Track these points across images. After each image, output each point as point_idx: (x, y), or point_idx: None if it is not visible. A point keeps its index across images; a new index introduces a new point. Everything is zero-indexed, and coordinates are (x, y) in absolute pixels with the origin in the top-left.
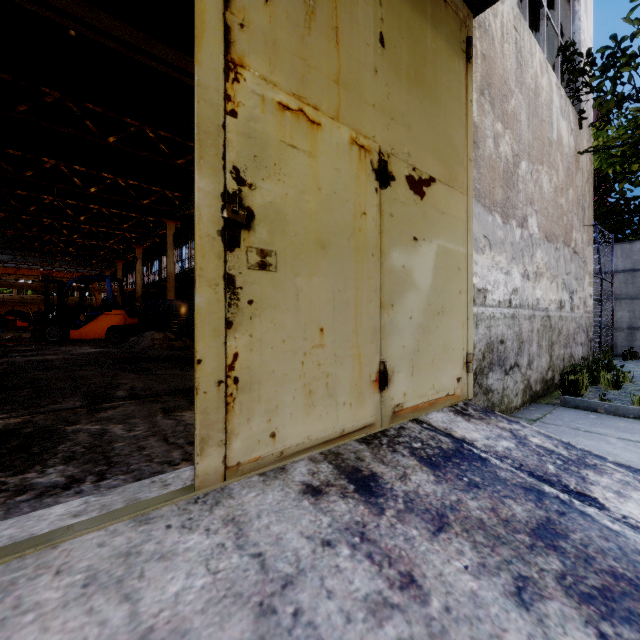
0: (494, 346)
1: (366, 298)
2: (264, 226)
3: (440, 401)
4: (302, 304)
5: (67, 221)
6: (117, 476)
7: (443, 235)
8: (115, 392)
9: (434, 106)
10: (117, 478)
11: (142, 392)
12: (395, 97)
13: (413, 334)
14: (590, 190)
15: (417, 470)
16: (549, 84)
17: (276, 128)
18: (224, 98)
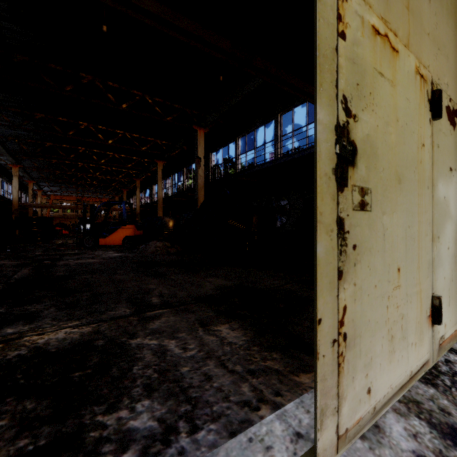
0: None
1: (424, 232)
2: (363, 161)
3: None
4: (387, 244)
5: (93, 164)
6: (207, 424)
7: None
8: (150, 298)
9: None
10: (209, 428)
11: (171, 299)
12: (440, 27)
13: (449, 264)
14: None
15: None
16: None
17: (370, 54)
18: (336, 17)
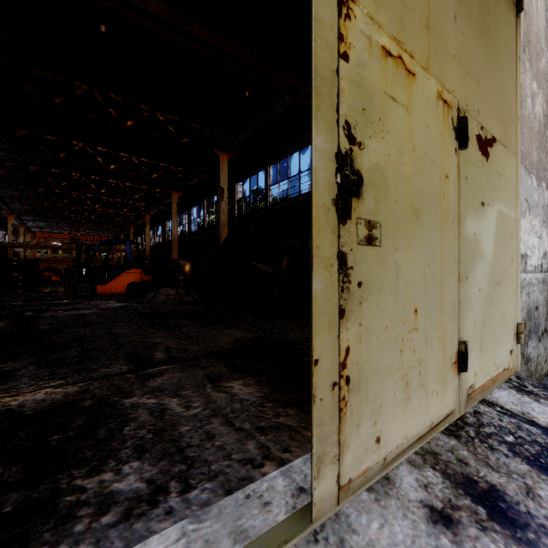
0: (531, 313)
1: (448, 271)
2: (370, 193)
3: (499, 377)
4: (400, 282)
5: (90, 193)
6: (202, 483)
7: (501, 199)
8: (154, 354)
9: (495, 60)
10: (204, 487)
11: (179, 354)
12: (468, 48)
13: (481, 307)
14: None
15: (537, 480)
16: None
17: (380, 77)
18: (337, 37)
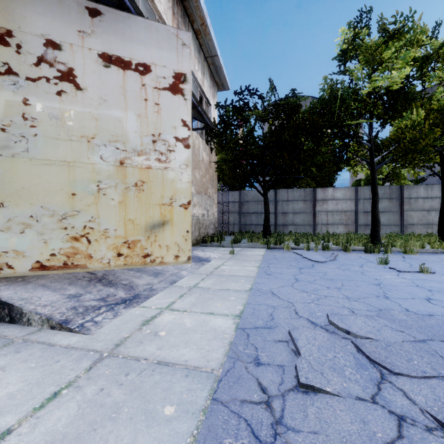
0: None
1: None
2: None
3: None
4: None
5: None
6: None
7: None
8: None
9: None
10: None
11: None
12: None
13: None
14: (216, 173)
15: None
16: (199, 142)
17: None
18: None
